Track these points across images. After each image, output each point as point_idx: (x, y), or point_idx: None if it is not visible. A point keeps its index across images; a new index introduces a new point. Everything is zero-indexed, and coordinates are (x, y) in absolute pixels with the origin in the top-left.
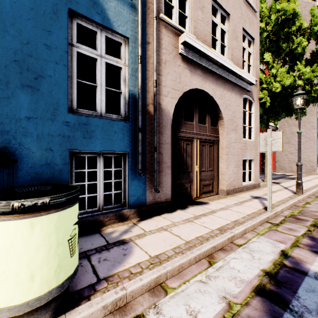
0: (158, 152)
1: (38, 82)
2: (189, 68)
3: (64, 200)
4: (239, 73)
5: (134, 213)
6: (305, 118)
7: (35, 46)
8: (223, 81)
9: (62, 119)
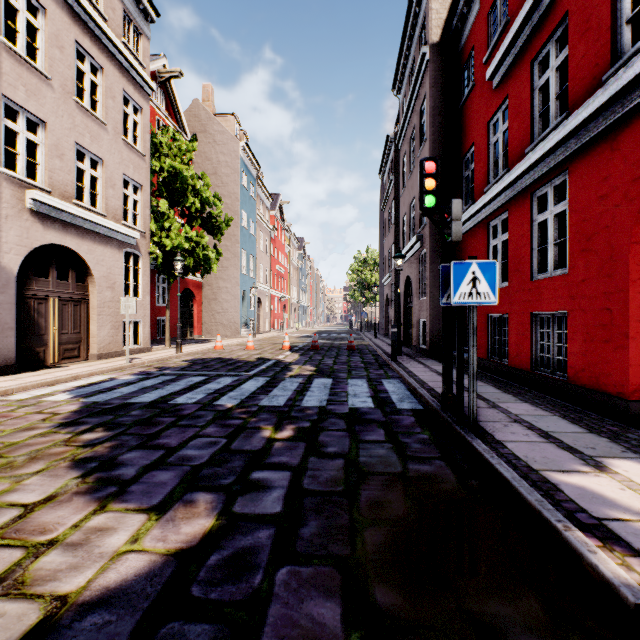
0: None
1: None
2: (42, 222)
3: None
4: (115, 228)
5: None
6: (231, 272)
7: None
8: (93, 234)
9: None
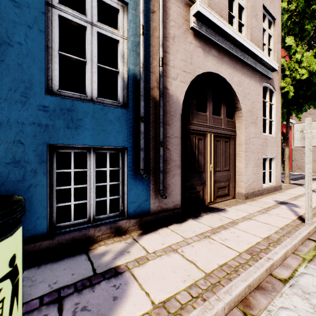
0: (164, 147)
1: (2, 50)
2: (202, 47)
3: None
4: (260, 55)
5: (135, 225)
6: None
7: None
8: (241, 65)
9: (37, 102)
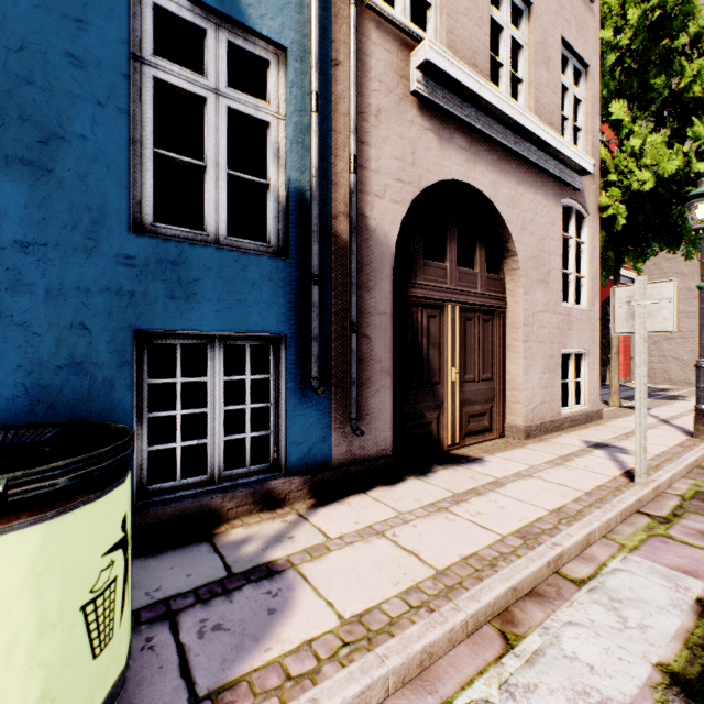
0: (360, 334)
1: (50, 151)
2: (436, 130)
3: (65, 484)
4: (556, 144)
5: (302, 488)
6: None
7: (42, 57)
8: (516, 163)
9: (114, 249)
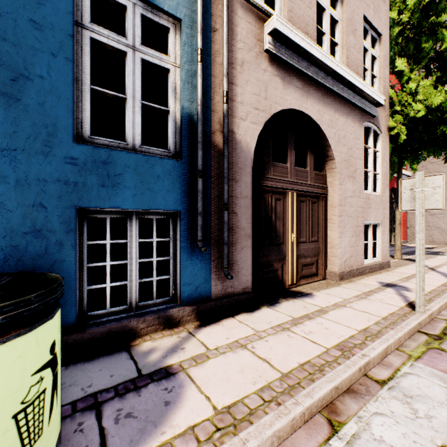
0: (230, 211)
1: (18, 86)
2: (281, 76)
3: None
4: (360, 86)
5: (191, 314)
6: None
7: (13, 22)
8: (334, 98)
9: (63, 153)
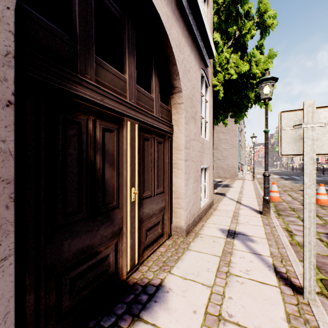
0: None
1: None
2: None
3: None
4: (204, 19)
5: None
6: (230, 126)
7: None
8: (181, 18)
9: None
